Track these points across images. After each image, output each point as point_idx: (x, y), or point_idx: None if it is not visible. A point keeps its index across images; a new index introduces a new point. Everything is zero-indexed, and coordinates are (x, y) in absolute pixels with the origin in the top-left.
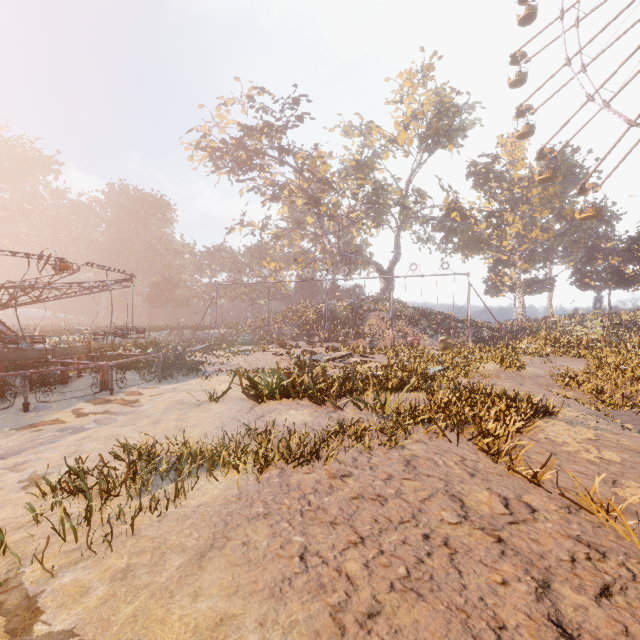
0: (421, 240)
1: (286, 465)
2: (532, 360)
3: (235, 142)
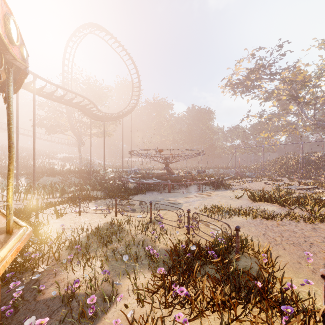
0: None
1: (262, 219)
2: None
3: (244, 78)
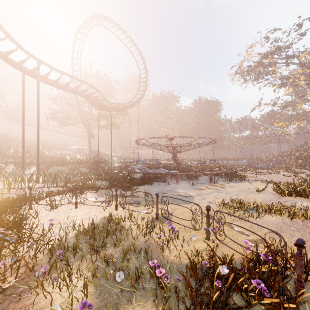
0: None
1: (305, 219)
2: None
3: (256, 64)
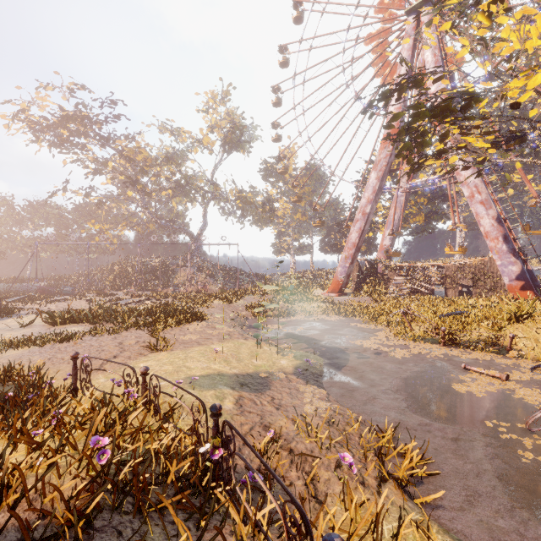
0: (226, 214)
1: (56, 343)
2: (253, 298)
3: (57, 121)
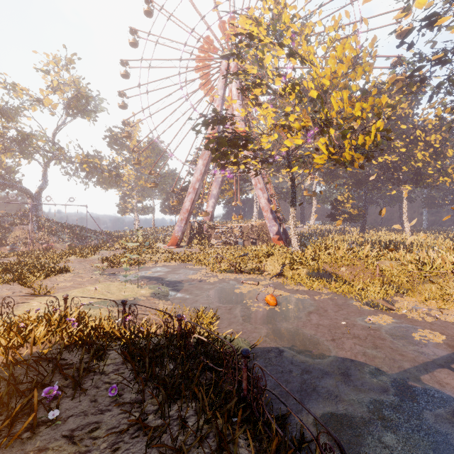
0: (69, 174)
1: None
2: (105, 253)
3: None
